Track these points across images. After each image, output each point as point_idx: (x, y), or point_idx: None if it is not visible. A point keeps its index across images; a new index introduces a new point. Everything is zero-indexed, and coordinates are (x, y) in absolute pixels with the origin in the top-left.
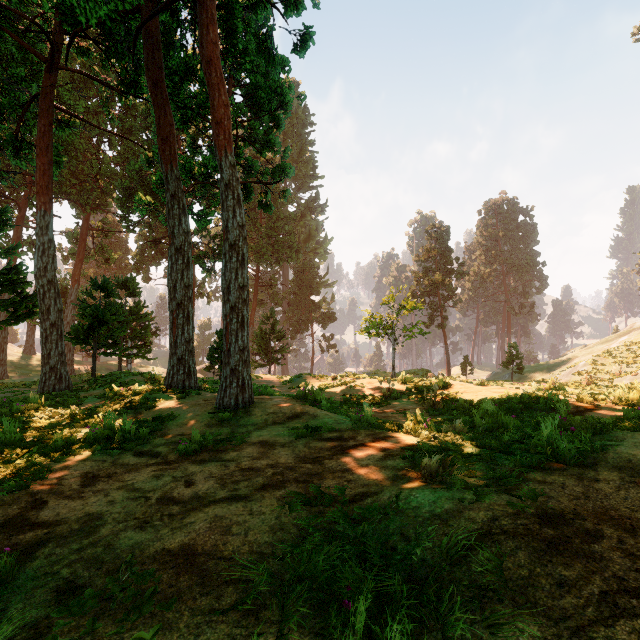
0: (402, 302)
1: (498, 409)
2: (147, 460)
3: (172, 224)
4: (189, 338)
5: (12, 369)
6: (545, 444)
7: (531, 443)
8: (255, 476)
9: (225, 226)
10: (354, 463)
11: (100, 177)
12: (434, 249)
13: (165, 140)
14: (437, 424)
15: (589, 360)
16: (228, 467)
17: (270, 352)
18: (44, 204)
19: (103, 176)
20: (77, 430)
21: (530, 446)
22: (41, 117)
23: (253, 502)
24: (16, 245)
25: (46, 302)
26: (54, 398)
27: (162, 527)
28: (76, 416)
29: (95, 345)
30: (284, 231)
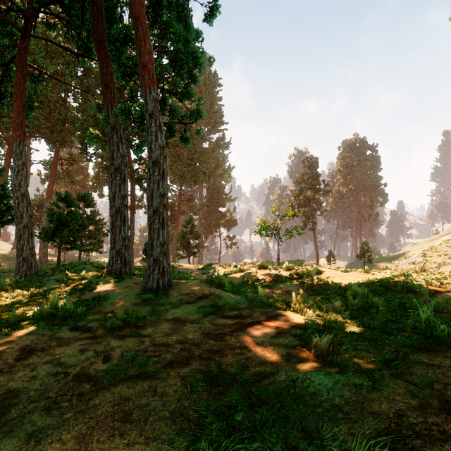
0: (285, 211)
1: (367, 291)
2: (79, 334)
3: (112, 149)
4: (125, 236)
5: (3, 260)
6: (424, 326)
7: (407, 324)
8: (165, 352)
9: (149, 147)
10: (251, 340)
11: (66, 121)
12: (307, 174)
13: (107, 86)
14: (316, 303)
15: (420, 253)
16: (143, 342)
17: (189, 248)
18: (19, 137)
19: (69, 120)
20: (31, 307)
21: (406, 326)
22: (17, 72)
23: (158, 381)
24: (2, 169)
25: (20, 209)
26: (23, 281)
27: (67, 410)
28: (34, 296)
29: (60, 242)
30: (200, 161)
